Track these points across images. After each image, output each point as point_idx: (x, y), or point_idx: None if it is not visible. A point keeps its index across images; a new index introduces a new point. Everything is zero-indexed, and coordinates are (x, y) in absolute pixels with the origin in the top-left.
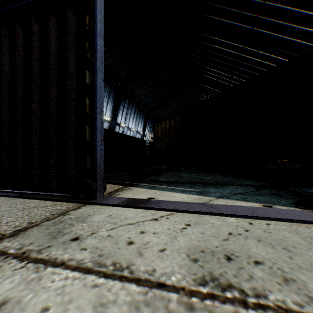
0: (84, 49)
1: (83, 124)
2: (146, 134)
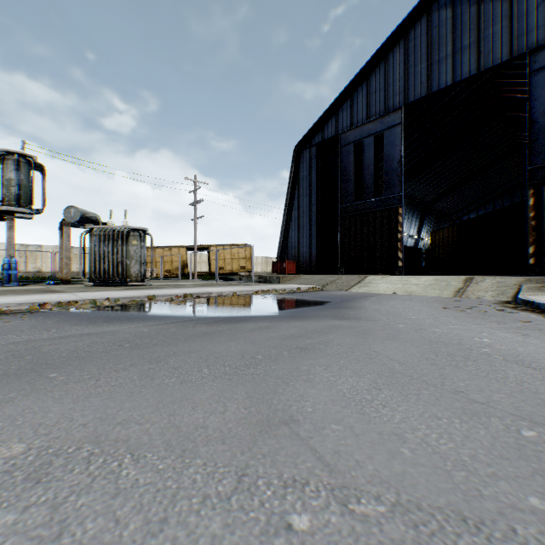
0: (397, 226)
1: (396, 250)
2: (423, 237)
